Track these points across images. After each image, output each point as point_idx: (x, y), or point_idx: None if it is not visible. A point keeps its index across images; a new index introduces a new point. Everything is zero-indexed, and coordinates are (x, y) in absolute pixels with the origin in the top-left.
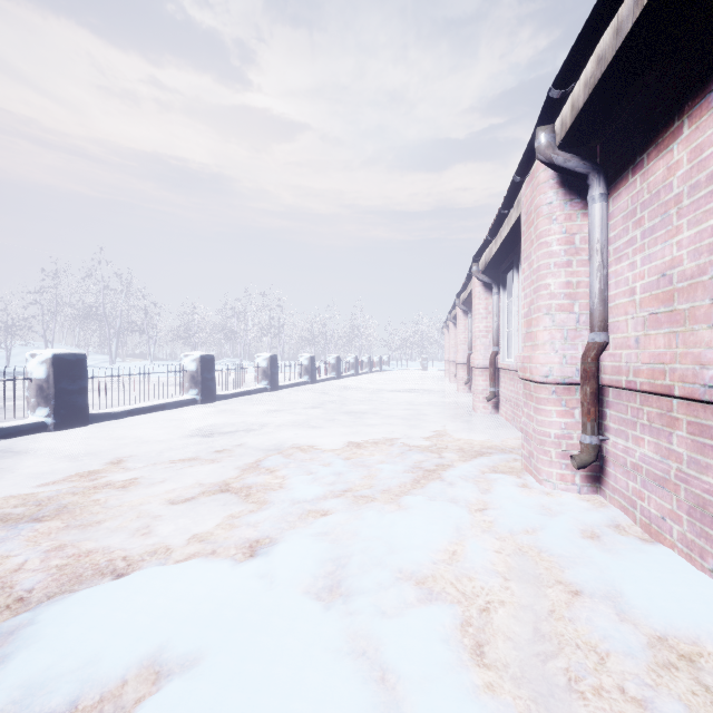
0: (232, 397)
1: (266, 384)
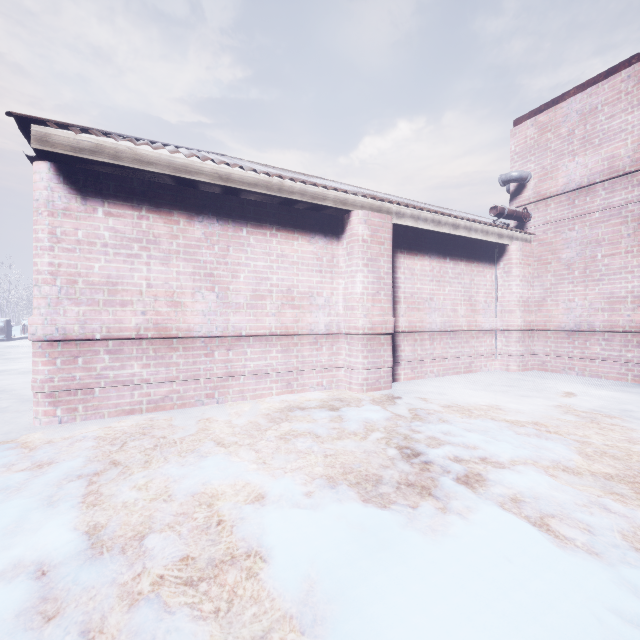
0: None
1: None
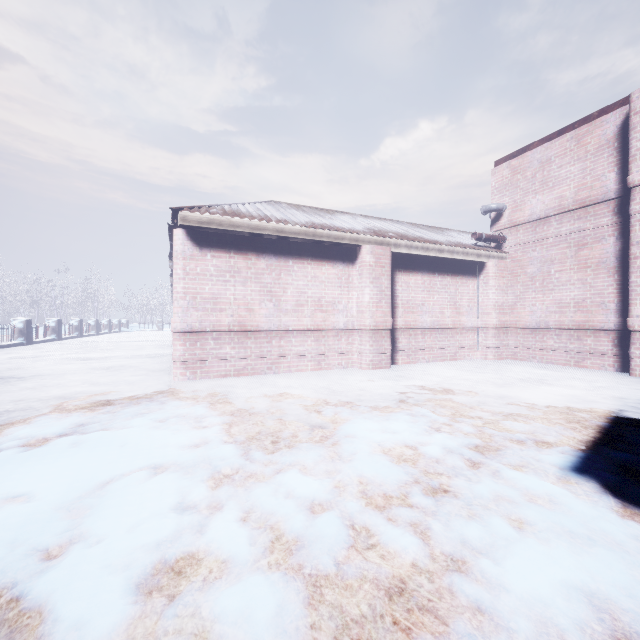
0: None
1: (23, 340)
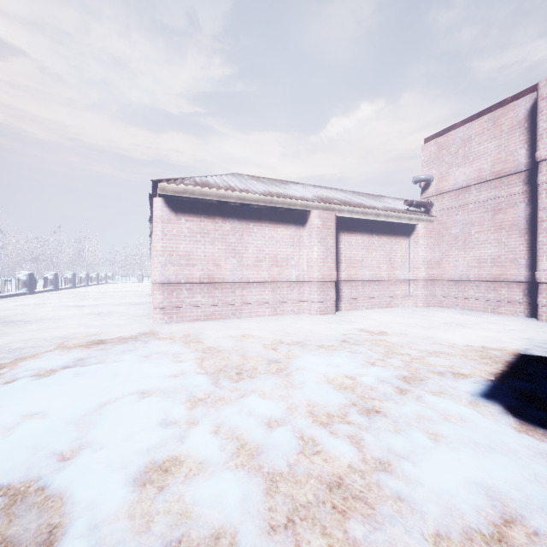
0: (6, 297)
1: (26, 290)
